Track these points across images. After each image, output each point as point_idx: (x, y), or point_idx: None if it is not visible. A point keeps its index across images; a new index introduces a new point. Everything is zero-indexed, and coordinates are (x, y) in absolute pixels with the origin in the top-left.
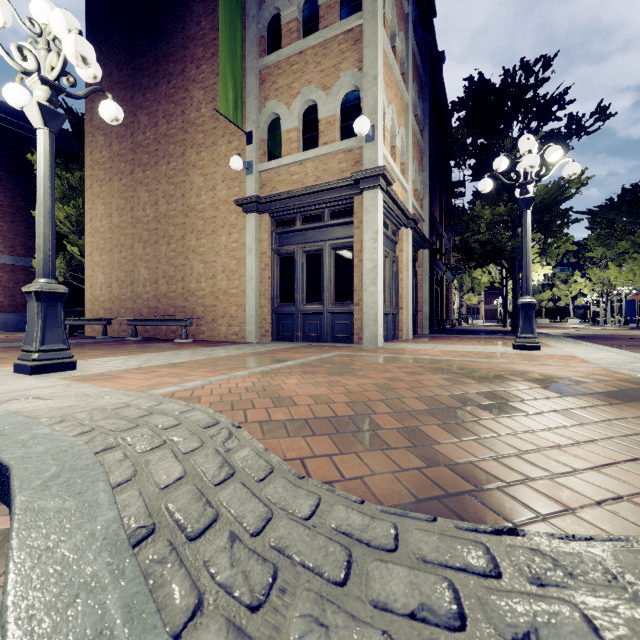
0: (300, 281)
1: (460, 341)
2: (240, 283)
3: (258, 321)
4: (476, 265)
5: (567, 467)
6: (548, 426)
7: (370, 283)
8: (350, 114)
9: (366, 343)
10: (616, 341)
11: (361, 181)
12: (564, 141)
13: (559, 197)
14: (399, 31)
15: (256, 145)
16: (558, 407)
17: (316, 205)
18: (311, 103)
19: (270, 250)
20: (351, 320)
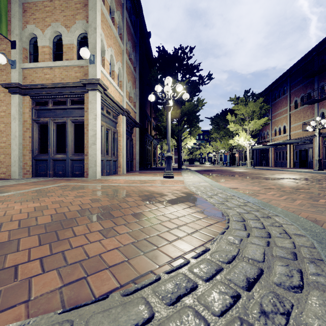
0: (52, 140)
1: (147, 174)
2: (7, 139)
3: (21, 164)
4: (163, 137)
5: (93, 254)
6: (121, 224)
7: (92, 143)
8: (83, 46)
9: (90, 177)
10: (213, 172)
11: (87, 85)
12: (197, 86)
13: (195, 110)
14: (117, 10)
15: (19, 50)
16: (139, 211)
17: (61, 95)
18: (59, 33)
19: (31, 119)
20: (83, 164)
